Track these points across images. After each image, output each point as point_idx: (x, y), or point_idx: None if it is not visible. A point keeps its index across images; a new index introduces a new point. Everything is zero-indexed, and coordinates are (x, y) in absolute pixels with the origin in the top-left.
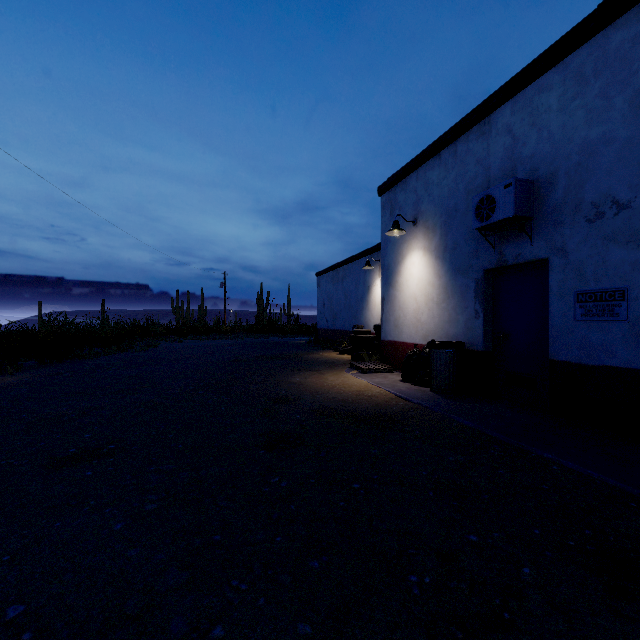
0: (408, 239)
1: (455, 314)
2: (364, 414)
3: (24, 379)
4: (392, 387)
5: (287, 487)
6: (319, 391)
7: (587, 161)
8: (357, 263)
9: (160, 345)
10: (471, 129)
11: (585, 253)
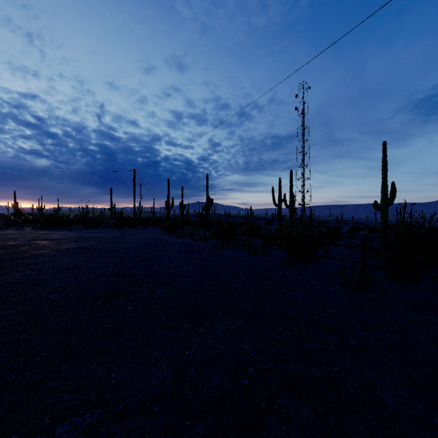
0: None
1: None
2: None
3: None
4: None
5: None
6: None
7: None
8: None
9: None
10: None
11: None
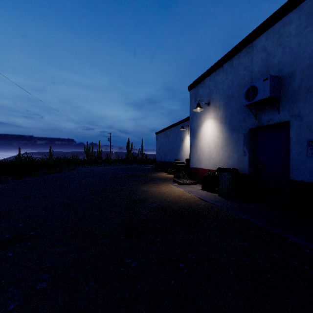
0: (205, 113)
1: (232, 153)
2: (183, 210)
3: (0, 188)
4: (197, 193)
5: (136, 267)
6: (157, 195)
7: None
8: (176, 127)
9: (77, 169)
10: (241, 51)
11: None
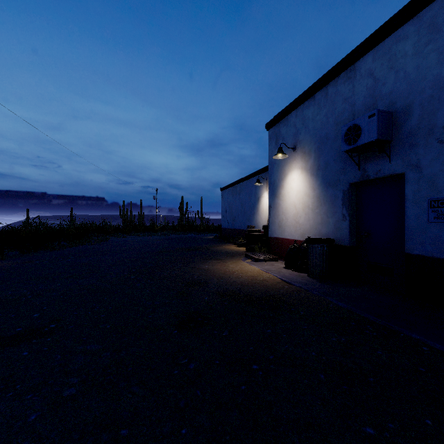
0: (289, 161)
1: (326, 217)
2: (258, 296)
3: (4, 266)
4: (278, 273)
5: (194, 369)
6: (222, 276)
7: (439, 94)
8: (250, 181)
9: (110, 240)
10: (339, 75)
11: (437, 168)
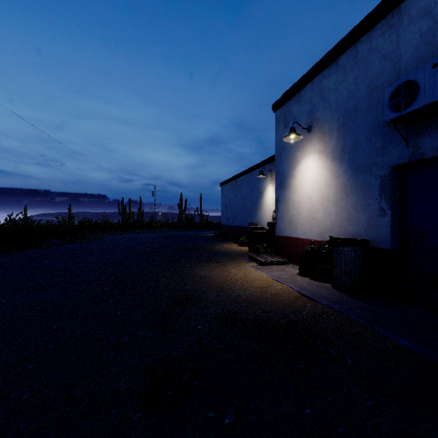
0: (302, 145)
1: (355, 212)
2: (273, 322)
3: None
4: (293, 282)
5: None
6: (222, 287)
7: None
8: (252, 174)
9: (105, 237)
10: (375, 26)
11: None
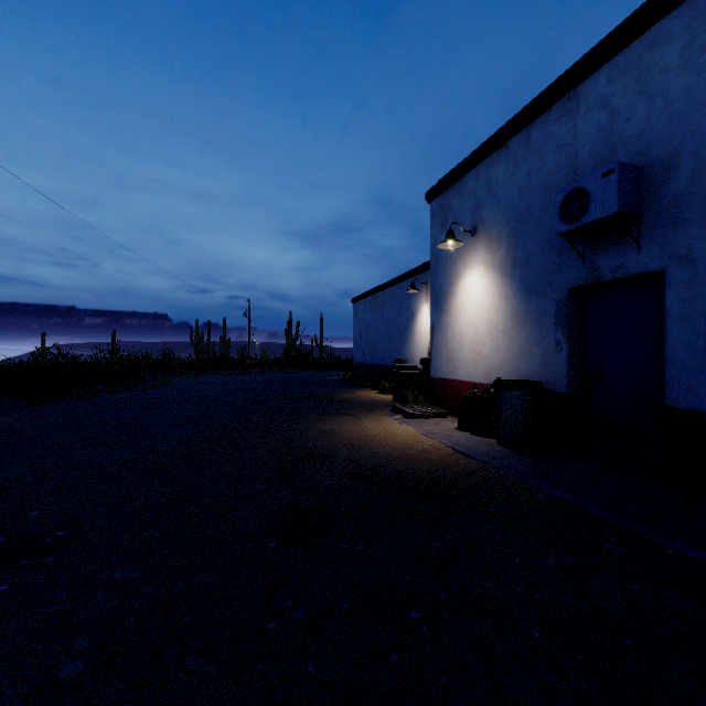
0: (465, 253)
1: (528, 345)
2: (415, 478)
3: None
4: (448, 438)
5: (305, 619)
6: (355, 443)
7: None
8: (399, 286)
9: (174, 382)
10: (550, 108)
11: None
